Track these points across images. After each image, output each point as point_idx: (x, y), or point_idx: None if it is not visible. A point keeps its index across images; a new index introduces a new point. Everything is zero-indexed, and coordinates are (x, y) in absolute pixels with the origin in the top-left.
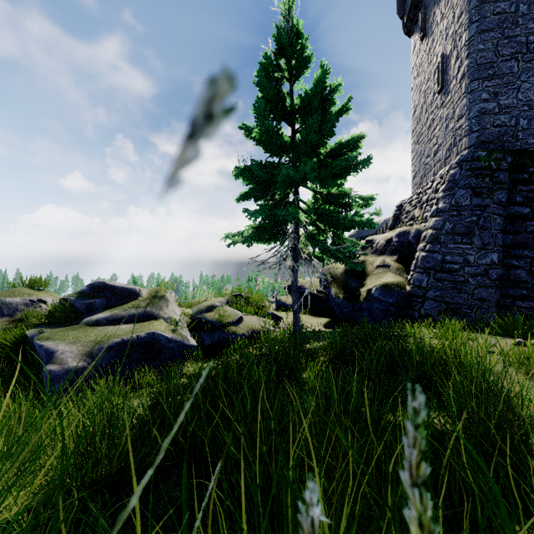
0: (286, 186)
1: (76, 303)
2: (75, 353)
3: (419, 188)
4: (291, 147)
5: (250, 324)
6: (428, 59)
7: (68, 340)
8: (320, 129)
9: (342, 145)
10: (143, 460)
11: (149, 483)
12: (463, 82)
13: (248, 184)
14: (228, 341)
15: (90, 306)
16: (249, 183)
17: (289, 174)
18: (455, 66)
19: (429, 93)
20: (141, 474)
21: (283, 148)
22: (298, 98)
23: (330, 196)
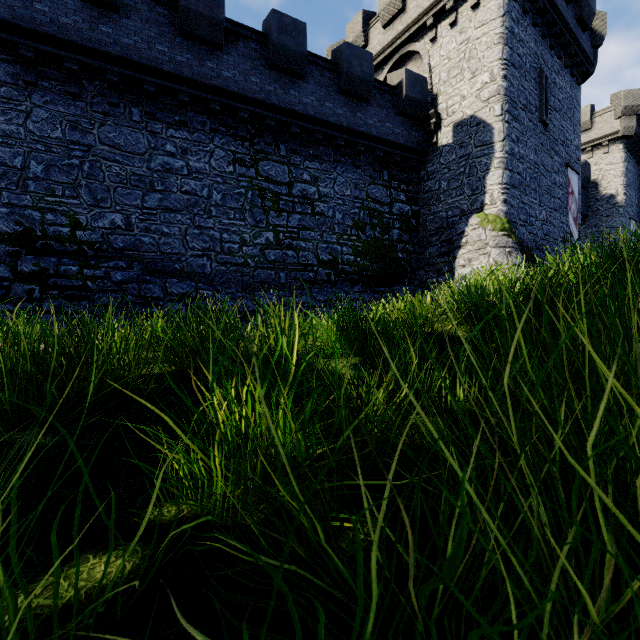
0: None
1: None
2: None
3: None
4: None
5: None
6: None
7: None
8: None
9: None
10: None
11: None
12: None
13: None
14: None
15: None
16: None
17: None
18: None
19: None
20: None
21: None
22: None
23: None
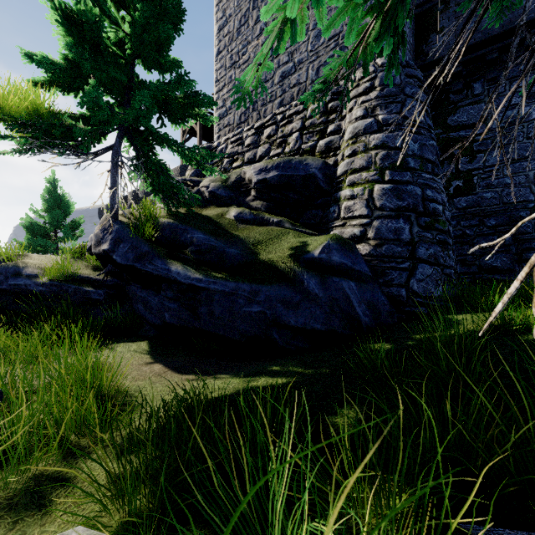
0: None
1: None
2: None
3: (238, 128)
4: None
5: None
6: None
7: None
8: None
9: None
10: None
11: None
12: None
13: None
14: None
15: None
16: None
17: None
18: None
19: None
20: None
21: None
22: None
23: None
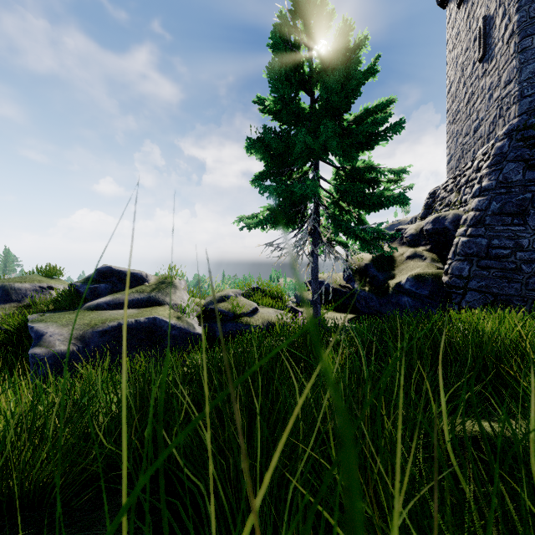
0: (304, 159)
1: (81, 288)
2: (65, 336)
3: (455, 172)
4: (310, 114)
5: (266, 315)
6: (466, 27)
7: (60, 322)
8: (344, 90)
9: (369, 112)
10: (88, 468)
11: (82, 505)
12: (512, 41)
13: (262, 159)
14: (241, 333)
15: (94, 291)
16: (264, 158)
17: (307, 142)
18: (501, 25)
19: (467, 64)
20: (80, 488)
21: (301, 118)
22: (318, 57)
23: (355, 171)
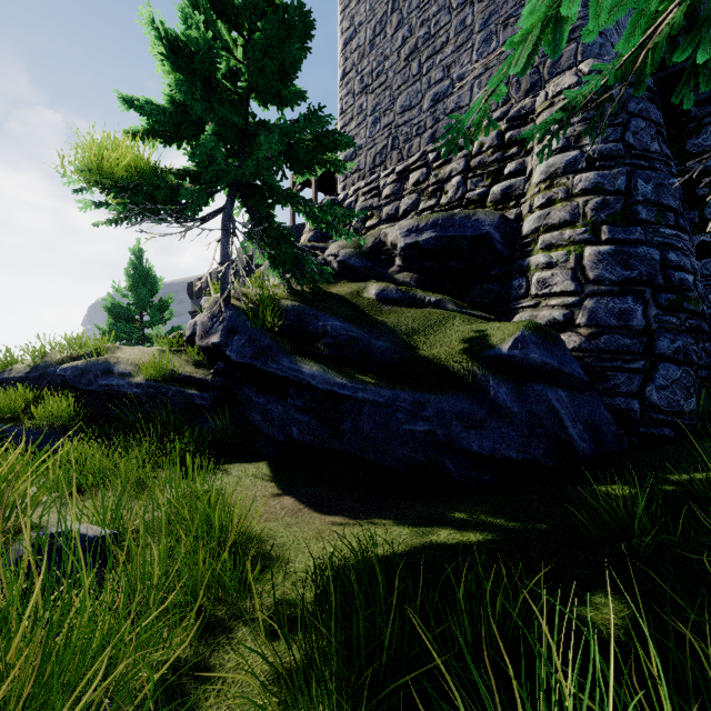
0: None
1: None
2: None
3: (371, 174)
4: None
5: None
6: None
7: None
8: None
9: None
10: None
11: None
12: None
13: None
14: None
15: None
16: None
17: None
18: None
19: None
20: None
21: None
22: None
23: None
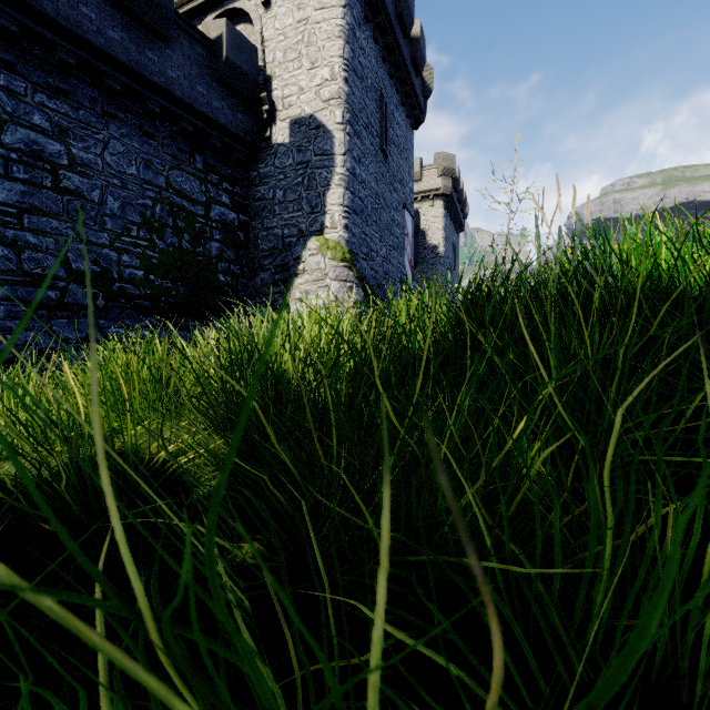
0: None
1: None
2: None
3: None
4: None
5: None
6: None
7: None
8: None
9: None
10: None
11: None
12: None
13: None
14: None
15: None
16: None
17: None
18: None
19: None
20: None
21: None
22: None
23: None
